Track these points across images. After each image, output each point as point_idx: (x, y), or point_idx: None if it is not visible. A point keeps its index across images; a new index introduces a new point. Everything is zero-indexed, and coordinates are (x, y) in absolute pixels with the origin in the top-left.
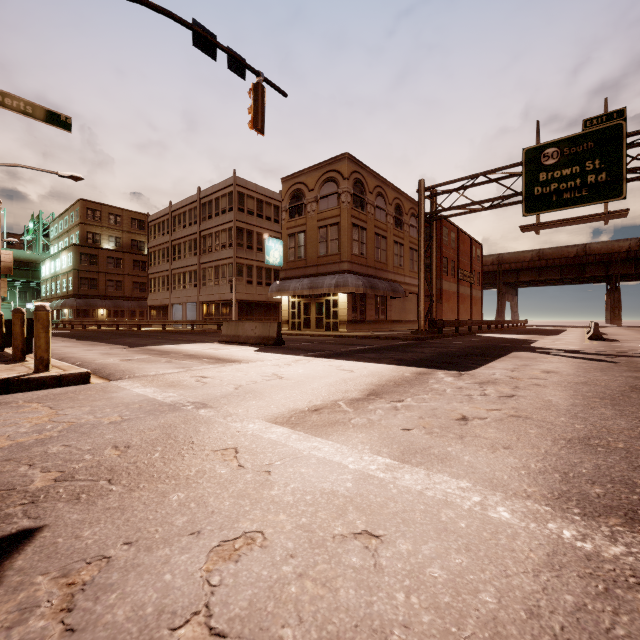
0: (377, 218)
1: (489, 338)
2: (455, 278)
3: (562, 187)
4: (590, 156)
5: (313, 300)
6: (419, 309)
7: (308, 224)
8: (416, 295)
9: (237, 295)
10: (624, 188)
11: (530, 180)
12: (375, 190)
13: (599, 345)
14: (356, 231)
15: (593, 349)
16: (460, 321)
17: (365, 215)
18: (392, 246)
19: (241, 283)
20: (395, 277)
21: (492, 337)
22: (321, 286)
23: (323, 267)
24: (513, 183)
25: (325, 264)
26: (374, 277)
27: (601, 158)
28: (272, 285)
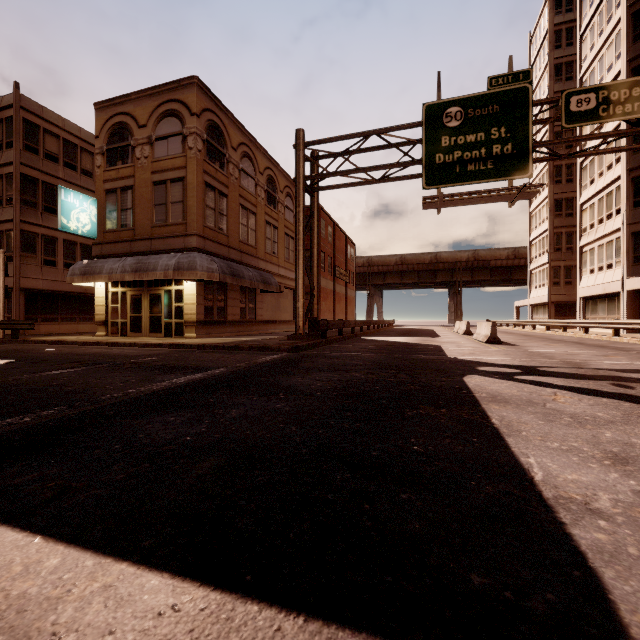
0: (243, 186)
1: (383, 343)
2: (332, 275)
3: (466, 156)
4: (496, 122)
5: (146, 290)
6: (297, 305)
7: (137, 176)
8: (292, 291)
9: (22, 281)
10: (530, 164)
11: (431, 144)
12: (240, 148)
13: (519, 352)
14: (212, 195)
15: (537, 362)
16: (345, 321)
17: (226, 176)
18: (263, 227)
19: (31, 263)
20: (267, 266)
21: (384, 341)
22: (153, 268)
23: (160, 241)
24: (407, 152)
25: (163, 237)
26: (239, 263)
27: (507, 125)
28: (74, 265)
